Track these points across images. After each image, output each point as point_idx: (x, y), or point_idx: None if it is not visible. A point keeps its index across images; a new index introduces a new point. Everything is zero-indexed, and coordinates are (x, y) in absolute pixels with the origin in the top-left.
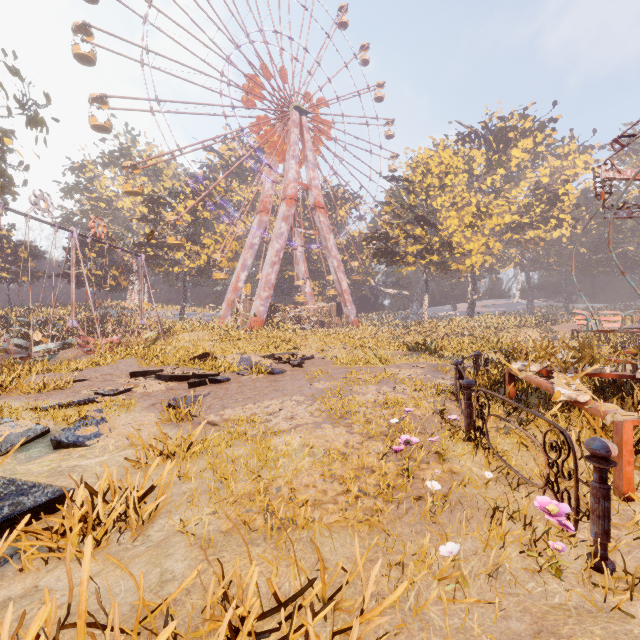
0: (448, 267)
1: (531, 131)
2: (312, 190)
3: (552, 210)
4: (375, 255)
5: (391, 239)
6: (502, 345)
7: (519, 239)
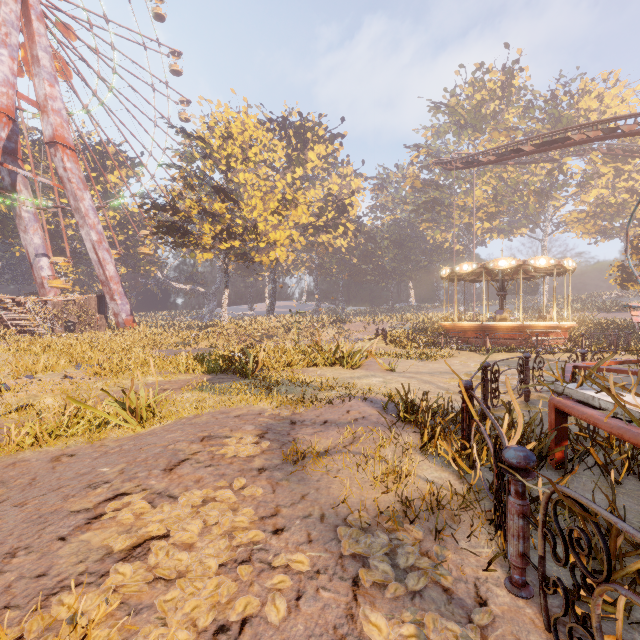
0: (250, 260)
1: (324, 140)
2: (49, 114)
3: (340, 218)
4: (157, 228)
5: (181, 211)
6: (342, 354)
7: (314, 242)
